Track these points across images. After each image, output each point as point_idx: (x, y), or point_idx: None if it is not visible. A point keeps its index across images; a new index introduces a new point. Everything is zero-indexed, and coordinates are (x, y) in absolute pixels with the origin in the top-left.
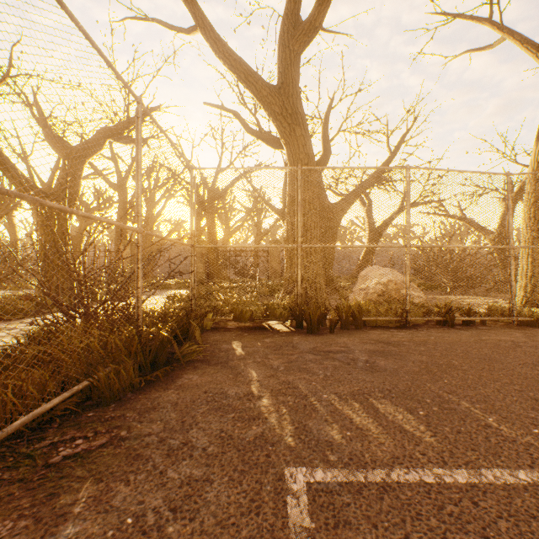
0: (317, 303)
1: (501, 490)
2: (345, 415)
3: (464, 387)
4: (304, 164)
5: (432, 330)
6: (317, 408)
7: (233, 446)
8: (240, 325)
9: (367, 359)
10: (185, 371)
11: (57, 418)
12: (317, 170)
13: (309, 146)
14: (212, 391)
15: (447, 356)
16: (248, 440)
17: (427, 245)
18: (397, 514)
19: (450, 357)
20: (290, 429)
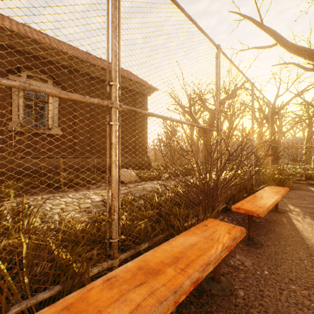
0: None
1: None
2: None
3: None
4: None
5: None
6: None
7: None
8: (308, 183)
9: None
10: (291, 190)
11: None
12: None
13: None
14: (307, 194)
15: None
16: None
17: None
18: None
19: None
20: None
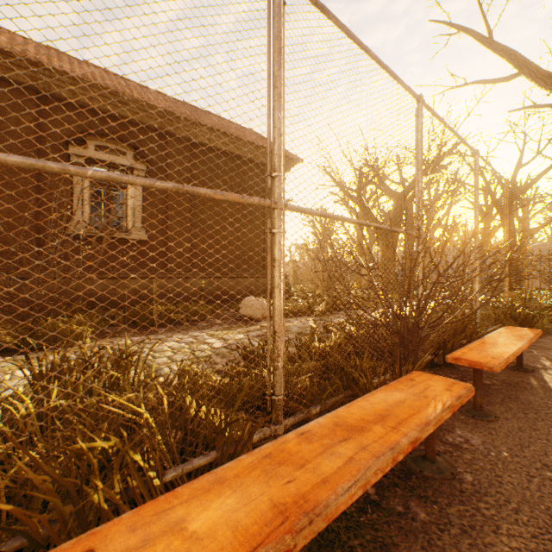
0: None
1: None
2: None
3: None
4: None
5: None
6: None
7: None
8: None
9: None
10: (546, 335)
11: None
12: None
13: None
14: None
15: None
16: None
17: None
18: None
19: None
20: None
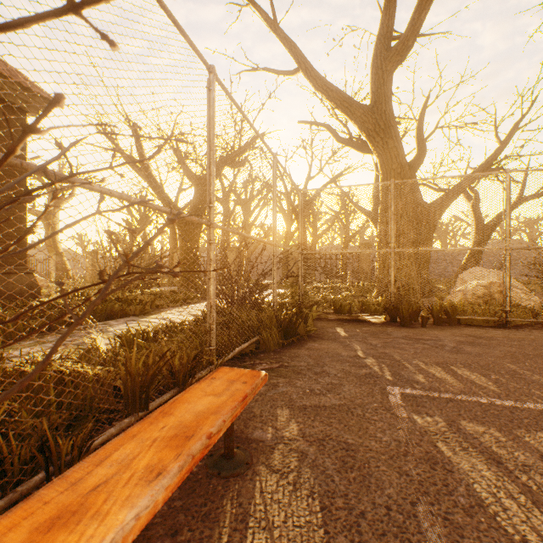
0: (409, 301)
1: (535, 411)
2: (429, 372)
3: (542, 369)
4: (396, 173)
5: (535, 331)
6: (408, 367)
7: (352, 375)
8: (339, 317)
9: (455, 346)
10: (308, 342)
11: (250, 353)
12: (410, 171)
13: (402, 156)
14: (330, 352)
15: (539, 350)
16: (361, 374)
17: (531, 247)
18: (456, 408)
19: (542, 351)
20: (388, 373)
